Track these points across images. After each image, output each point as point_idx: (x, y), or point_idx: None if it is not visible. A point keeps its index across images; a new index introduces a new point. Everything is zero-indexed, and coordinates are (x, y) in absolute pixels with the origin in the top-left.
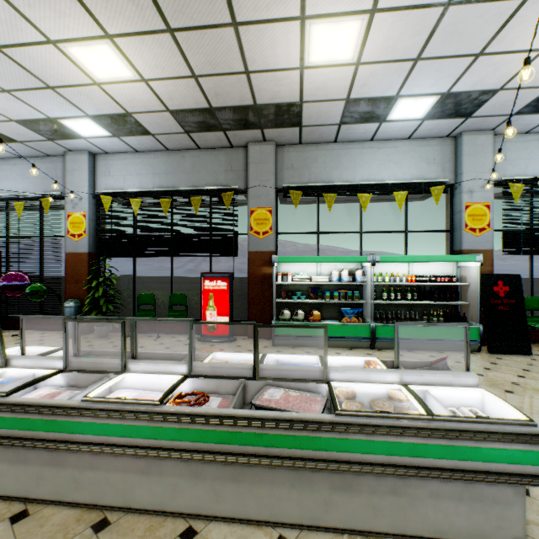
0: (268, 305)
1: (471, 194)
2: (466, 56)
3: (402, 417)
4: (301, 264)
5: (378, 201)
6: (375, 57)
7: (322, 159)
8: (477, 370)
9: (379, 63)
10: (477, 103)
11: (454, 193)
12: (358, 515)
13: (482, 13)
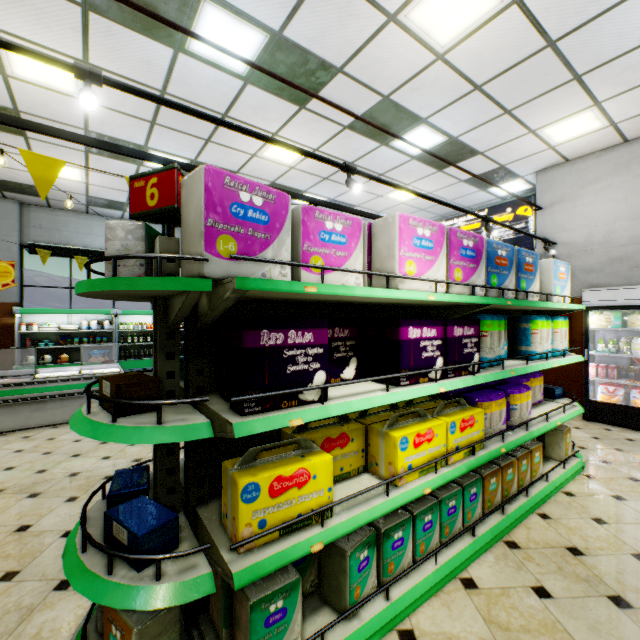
0: (10, 353)
1: None
2: None
3: (67, 376)
4: (51, 315)
5: None
6: (100, 184)
7: (74, 225)
8: None
9: (104, 187)
10: None
11: None
12: (46, 419)
13: None
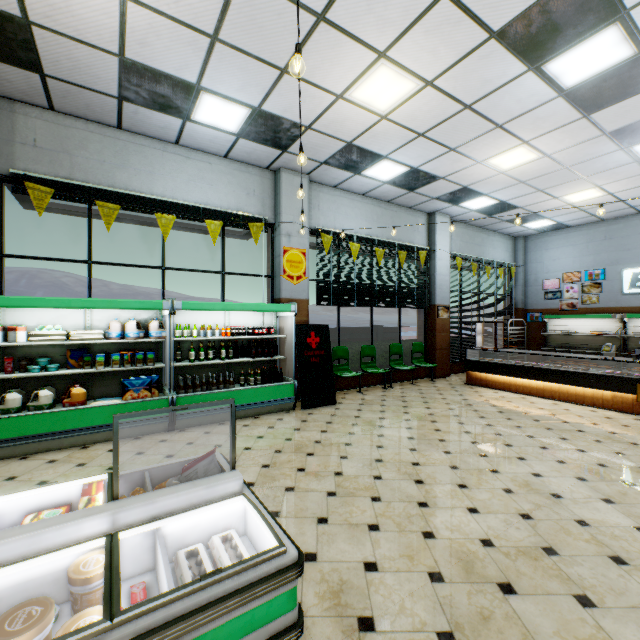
0: None
1: (289, 238)
2: (271, 66)
3: None
4: (52, 312)
5: (195, 231)
6: None
7: (96, 147)
8: (288, 433)
9: (160, 14)
10: (291, 136)
11: (275, 234)
12: None
13: (280, 10)
